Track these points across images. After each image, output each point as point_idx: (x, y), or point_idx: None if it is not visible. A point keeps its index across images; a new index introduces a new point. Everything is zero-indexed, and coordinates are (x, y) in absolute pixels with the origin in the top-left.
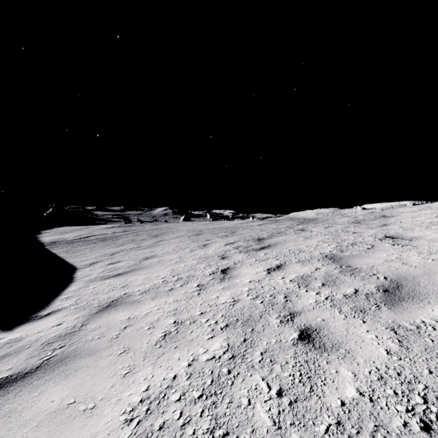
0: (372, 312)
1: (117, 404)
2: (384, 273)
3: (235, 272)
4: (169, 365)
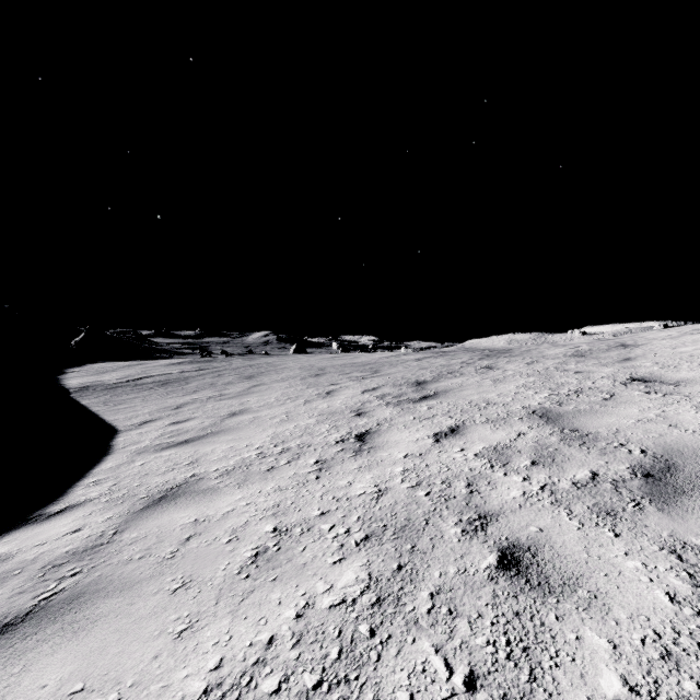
0: (629, 516)
1: (160, 696)
2: (639, 443)
3: (380, 439)
4: (261, 616)
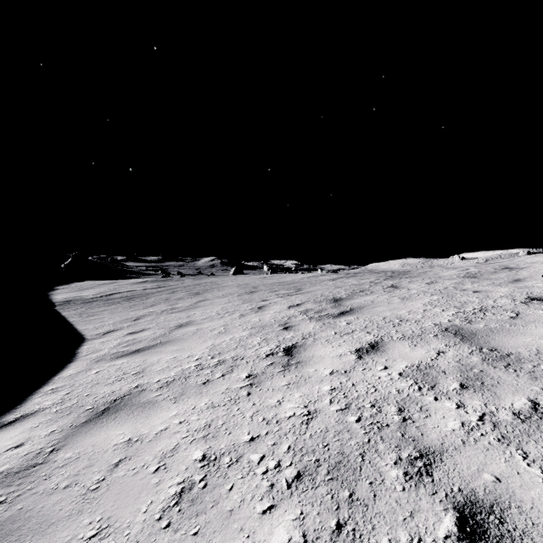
0: None
1: None
2: None
3: (306, 354)
4: None
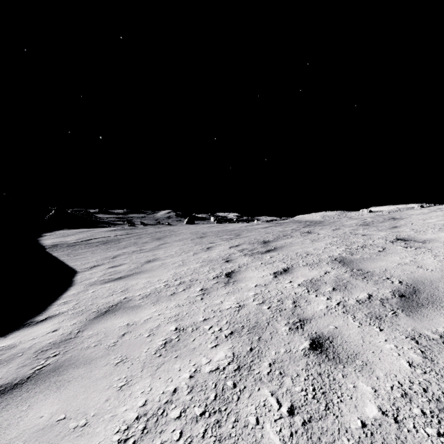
0: (389, 319)
1: (111, 421)
2: (398, 277)
3: (240, 276)
4: (169, 377)
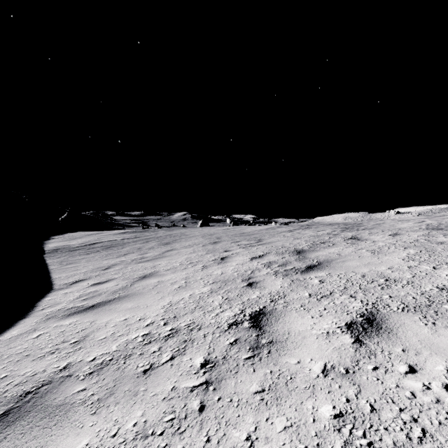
0: None
1: None
2: None
3: (279, 327)
4: None
